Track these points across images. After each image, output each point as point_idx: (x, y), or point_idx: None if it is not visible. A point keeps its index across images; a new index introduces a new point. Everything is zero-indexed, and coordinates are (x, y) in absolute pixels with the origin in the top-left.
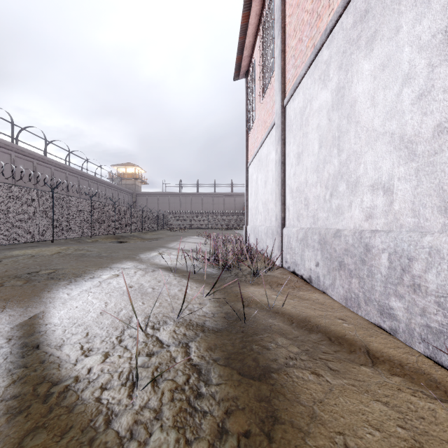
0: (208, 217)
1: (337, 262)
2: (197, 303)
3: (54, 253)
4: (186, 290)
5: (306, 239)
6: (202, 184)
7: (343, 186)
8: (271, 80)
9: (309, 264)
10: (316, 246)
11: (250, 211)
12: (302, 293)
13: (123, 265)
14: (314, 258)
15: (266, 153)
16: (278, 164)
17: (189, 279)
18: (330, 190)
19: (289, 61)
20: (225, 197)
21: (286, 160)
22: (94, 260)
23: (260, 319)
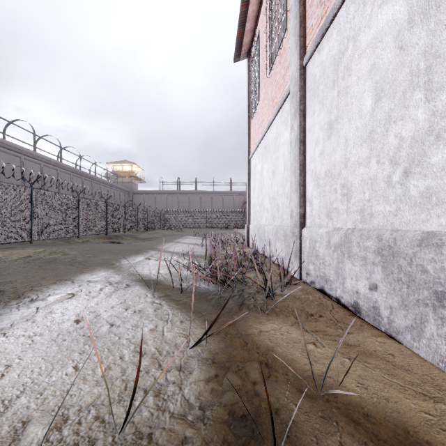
0: (207, 216)
1: (428, 292)
2: (176, 367)
3: (21, 258)
4: (137, 379)
5: (348, 246)
6: (200, 182)
7: (442, 153)
8: (282, 43)
9: (355, 285)
10: (371, 258)
11: (253, 208)
12: (355, 338)
13: (92, 277)
14: (366, 277)
15: (274, 136)
16: (294, 144)
17: (172, 304)
18: (404, 164)
19: (312, 2)
20: (223, 195)
21: (307, 137)
22: (62, 267)
23: (304, 432)
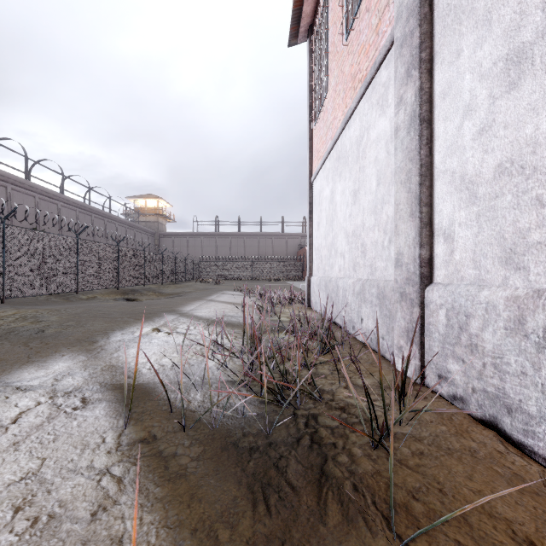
0: (253, 264)
1: None
2: None
3: None
4: None
5: None
6: (245, 222)
7: None
8: None
9: None
10: None
11: (316, 253)
12: None
13: (33, 375)
14: None
15: (357, 135)
16: (406, 129)
17: (149, 481)
18: None
19: None
20: (274, 238)
21: (437, 110)
22: (4, 349)
23: None
